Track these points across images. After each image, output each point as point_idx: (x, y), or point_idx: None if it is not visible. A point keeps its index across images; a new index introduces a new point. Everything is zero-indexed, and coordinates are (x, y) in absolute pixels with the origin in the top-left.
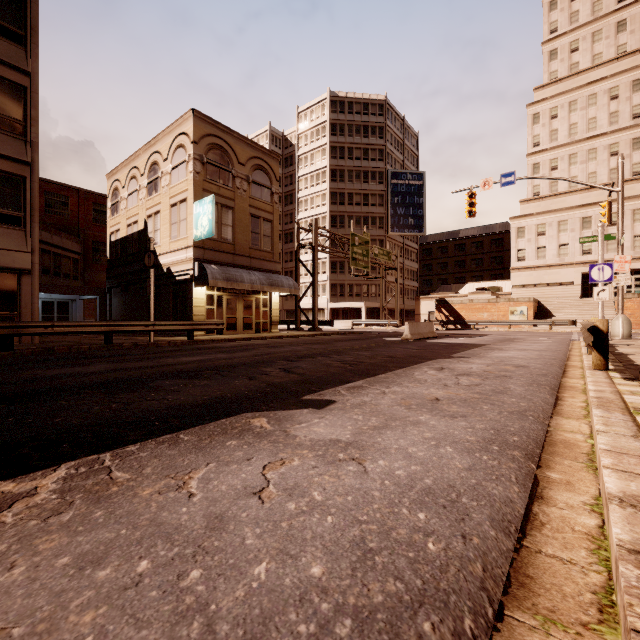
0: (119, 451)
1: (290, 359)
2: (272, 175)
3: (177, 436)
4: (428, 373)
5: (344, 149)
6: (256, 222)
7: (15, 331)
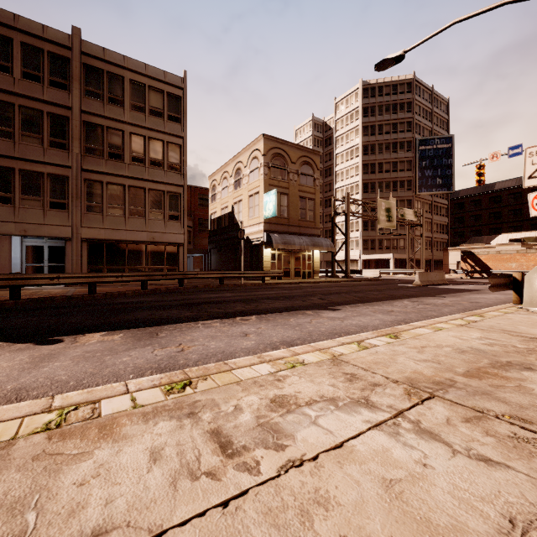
0: (265, 315)
1: (324, 294)
2: (314, 166)
3: (281, 313)
4: (403, 303)
5: (375, 127)
6: (303, 201)
7: (184, 276)
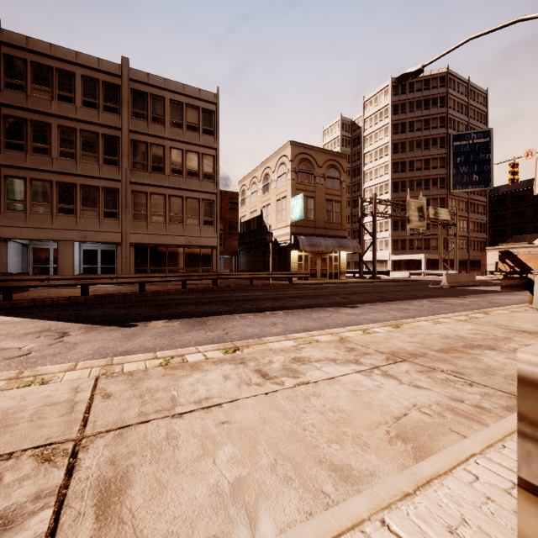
0: (291, 310)
1: (348, 294)
2: (341, 169)
3: (305, 309)
4: (421, 302)
5: (405, 124)
6: (329, 204)
7: (218, 277)
